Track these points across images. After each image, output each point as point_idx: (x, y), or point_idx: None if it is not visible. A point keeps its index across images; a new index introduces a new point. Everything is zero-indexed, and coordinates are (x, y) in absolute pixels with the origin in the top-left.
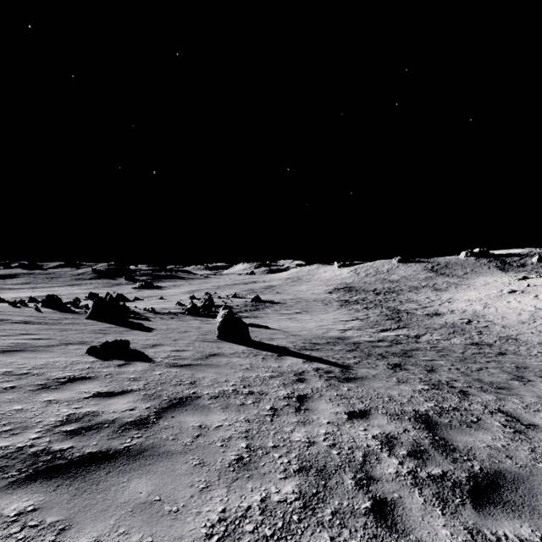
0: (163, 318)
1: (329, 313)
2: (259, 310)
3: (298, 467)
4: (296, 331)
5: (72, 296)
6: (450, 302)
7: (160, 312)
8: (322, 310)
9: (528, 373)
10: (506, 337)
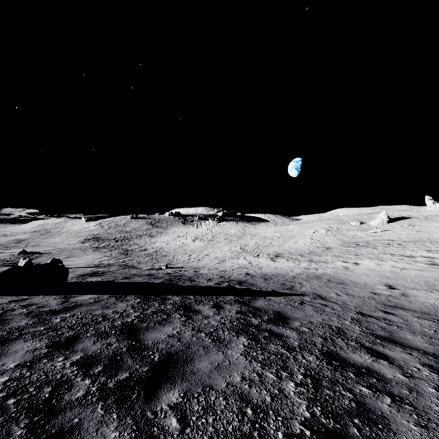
0: None
1: (88, 255)
2: (35, 259)
3: (105, 270)
4: (77, 264)
5: None
6: (154, 243)
7: None
8: (83, 254)
9: (157, 263)
10: (164, 255)
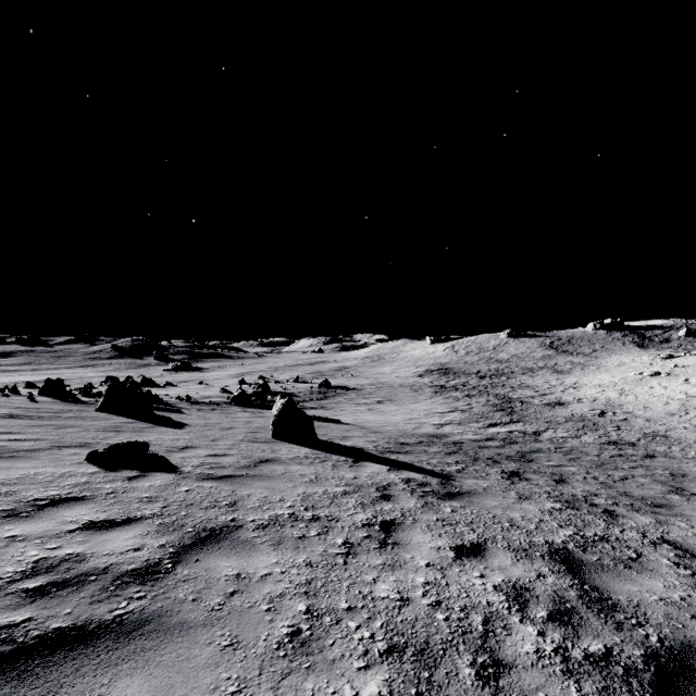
0: (202, 409)
1: (419, 403)
2: (329, 398)
3: (386, 647)
4: (378, 427)
5: (84, 381)
6: (575, 388)
7: (198, 401)
8: (410, 398)
9: (688, 484)
10: (653, 434)
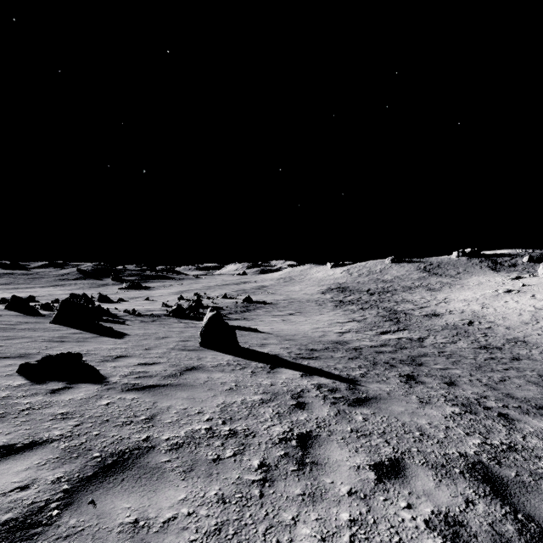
0: (144, 320)
1: (323, 314)
2: (250, 311)
3: None
4: (290, 335)
5: (52, 297)
6: (446, 302)
7: (142, 314)
8: (316, 311)
9: None
10: (514, 339)
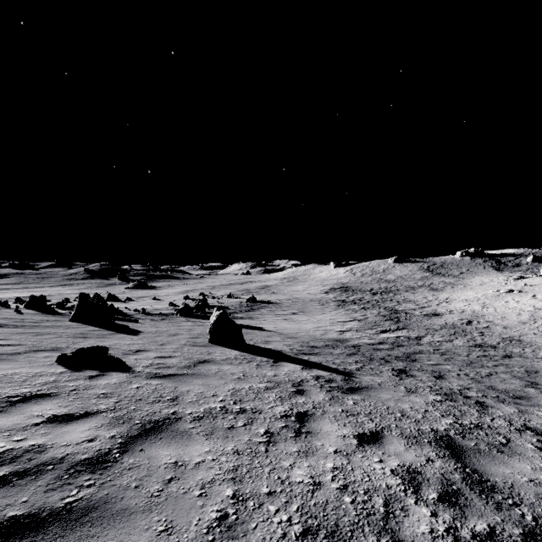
0: (154, 319)
1: (326, 314)
2: (254, 310)
3: (301, 529)
4: (293, 333)
5: (62, 297)
6: (447, 302)
7: (151, 313)
8: (319, 310)
9: (540, 379)
10: (509, 338)
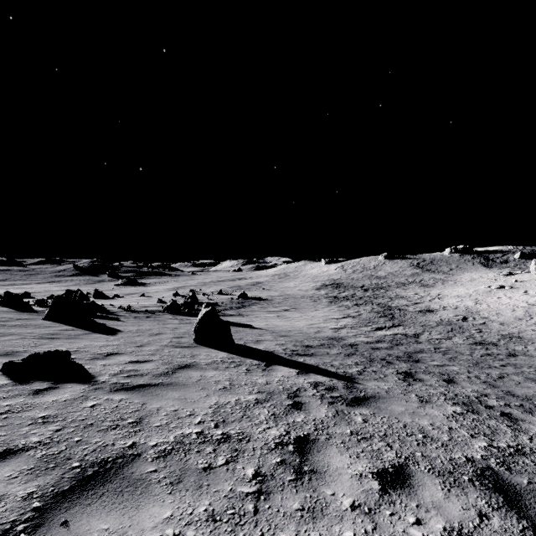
0: (138, 317)
1: (318, 310)
2: (245, 307)
3: None
4: (286, 331)
5: (48, 294)
6: (439, 298)
7: (137, 310)
8: (311, 307)
9: None
10: (509, 335)
